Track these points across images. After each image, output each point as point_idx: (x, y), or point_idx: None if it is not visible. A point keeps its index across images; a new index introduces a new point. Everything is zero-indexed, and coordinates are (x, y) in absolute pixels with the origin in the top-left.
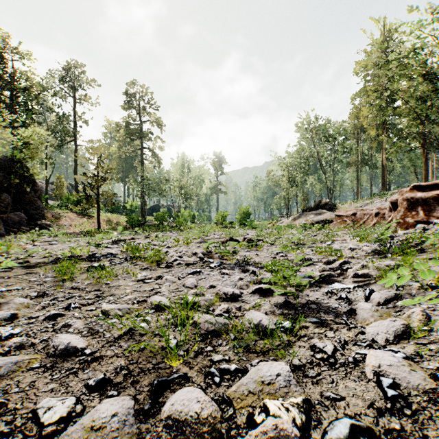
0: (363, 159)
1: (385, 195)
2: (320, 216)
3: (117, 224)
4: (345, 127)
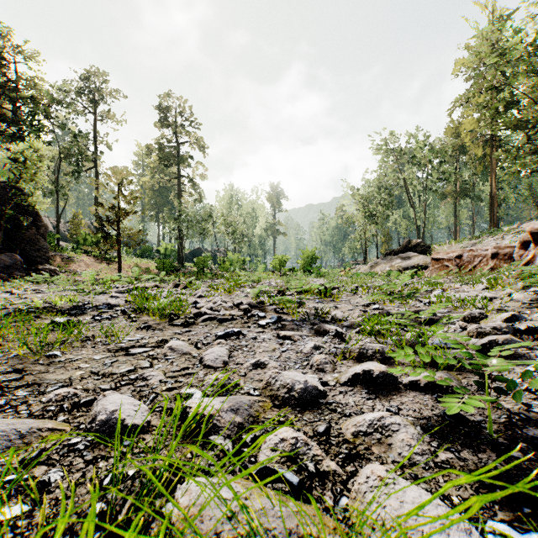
0: (463, 189)
1: (501, 232)
2: (410, 260)
3: (146, 272)
4: (440, 147)
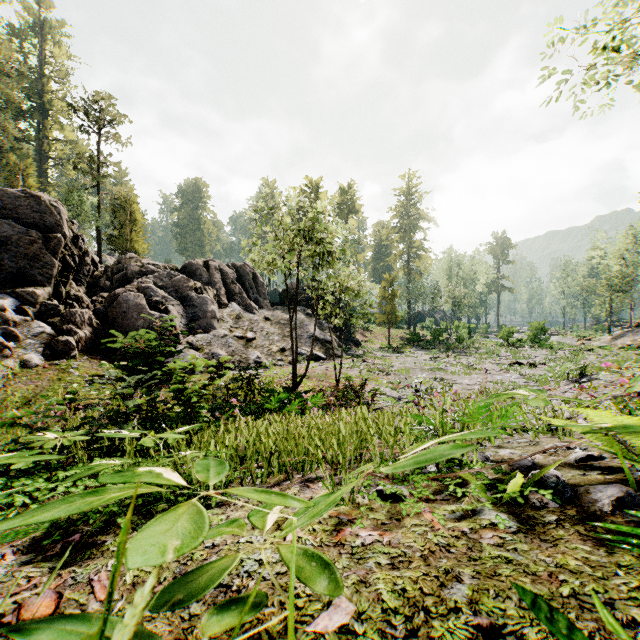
0: None
1: None
2: None
3: (392, 338)
4: None
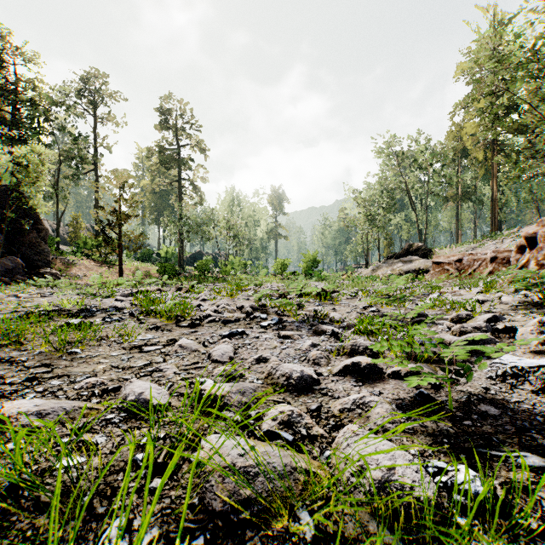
0: (465, 192)
1: (501, 236)
2: (411, 264)
3: (147, 275)
4: (442, 151)
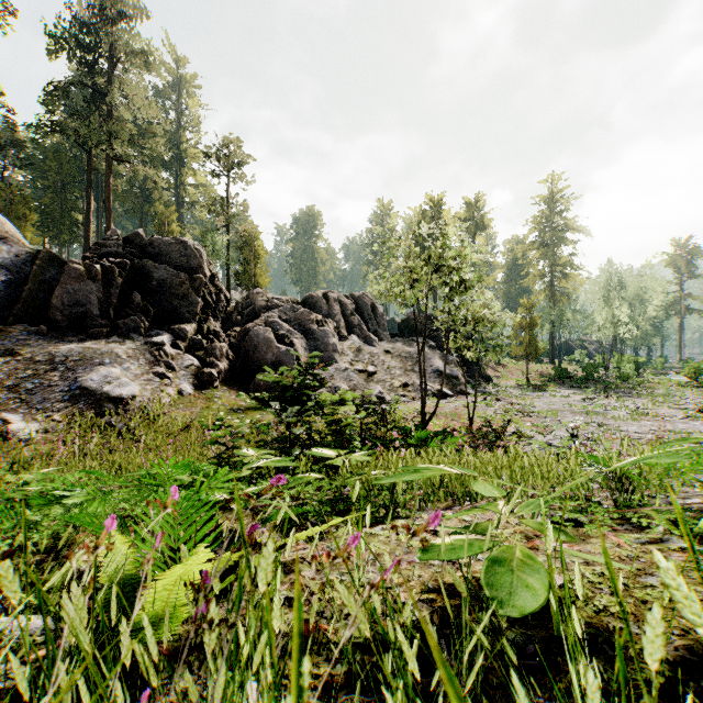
0: None
1: None
2: None
3: (531, 374)
4: None
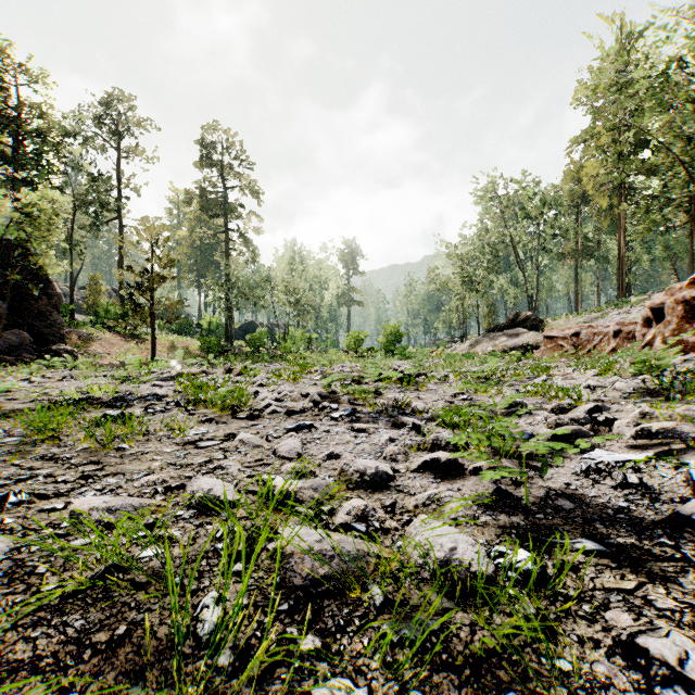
0: (586, 247)
1: (628, 303)
2: (518, 338)
3: (186, 352)
4: (556, 195)
